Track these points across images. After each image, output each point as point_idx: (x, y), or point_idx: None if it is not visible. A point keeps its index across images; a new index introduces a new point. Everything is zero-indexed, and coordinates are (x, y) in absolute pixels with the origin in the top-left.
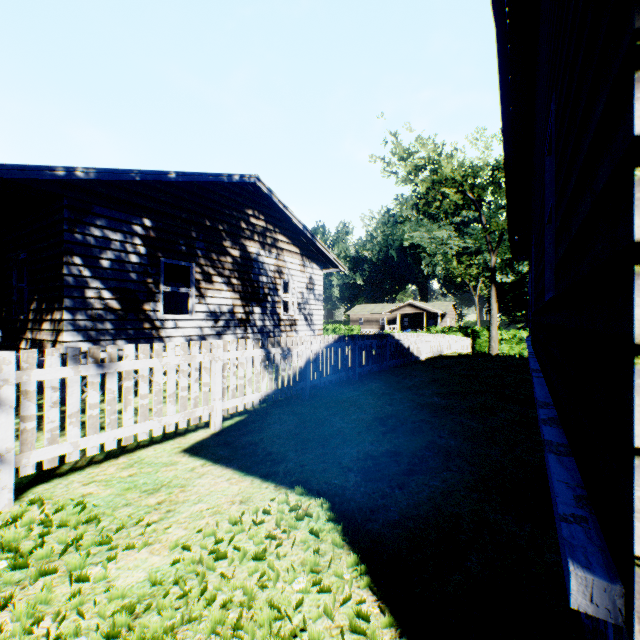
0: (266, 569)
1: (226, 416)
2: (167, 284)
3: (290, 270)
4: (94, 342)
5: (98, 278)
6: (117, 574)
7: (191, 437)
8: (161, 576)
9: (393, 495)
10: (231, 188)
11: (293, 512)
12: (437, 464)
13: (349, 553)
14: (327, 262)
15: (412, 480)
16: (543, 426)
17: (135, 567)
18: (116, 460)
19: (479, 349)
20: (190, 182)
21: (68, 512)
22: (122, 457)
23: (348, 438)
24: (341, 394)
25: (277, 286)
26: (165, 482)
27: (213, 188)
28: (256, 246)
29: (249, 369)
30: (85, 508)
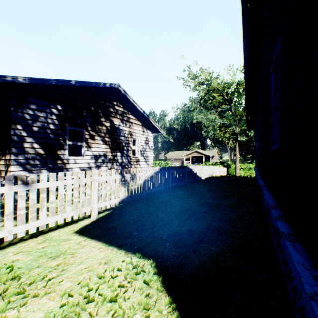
0: (117, 308)
1: (100, 211)
2: (72, 140)
3: (136, 133)
4: (29, 171)
5: (31, 137)
6: (25, 315)
7: (80, 223)
8: (53, 315)
9: (190, 256)
10: (105, 90)
11: (134, 269)
12: (213, 237)
13: (166, 295)
14: (155, 129)
15: (200, 247)
16: (277, 221)
17: (37, 309)
18: (36, 238)
19: (230, 173)
20: (83, 86)
21: (2, 272)
22: (40, 236)
23: (166, 223)
24: (162, 198)
25: (129, 142)
26: (62, 251)
27: (95, 90)
28: (118, 121)
29: (113, 185)
30: (13, 270)
